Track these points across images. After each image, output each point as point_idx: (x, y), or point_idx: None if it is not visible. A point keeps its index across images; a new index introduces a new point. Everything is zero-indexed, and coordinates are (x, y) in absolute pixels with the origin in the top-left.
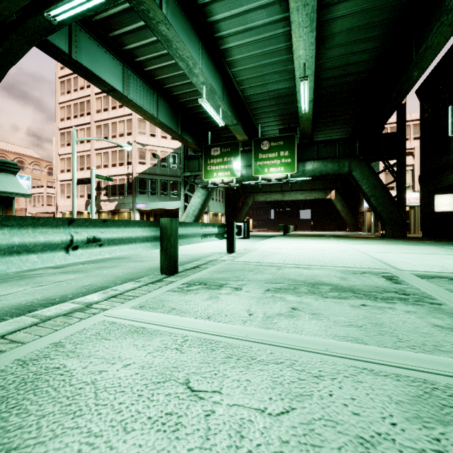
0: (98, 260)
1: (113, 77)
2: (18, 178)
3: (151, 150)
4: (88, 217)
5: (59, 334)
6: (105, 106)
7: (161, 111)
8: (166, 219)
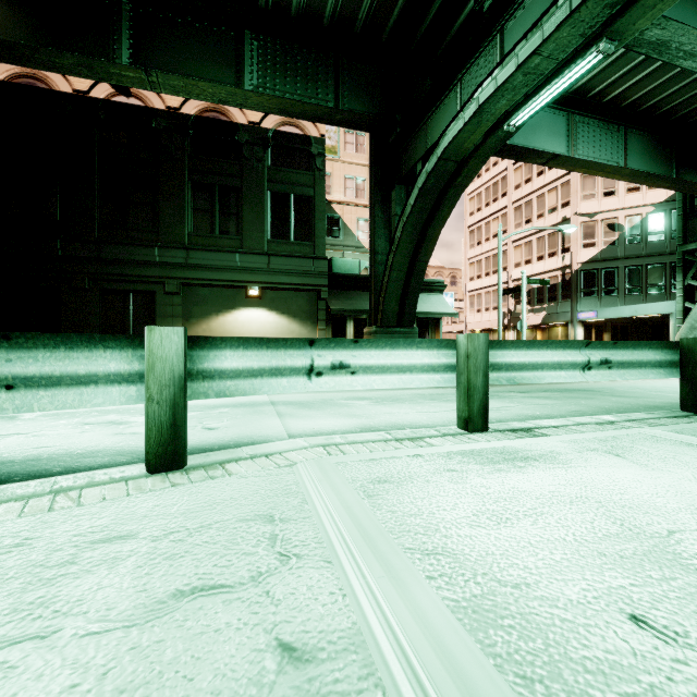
0: (557, 389)
1: (553, 139)
2: (443, 296)
3: (604, 220)
4: (503, 336)
5: (607, 433)
6: (526, 176)
7: (632, 152)
8: (691, 339)
